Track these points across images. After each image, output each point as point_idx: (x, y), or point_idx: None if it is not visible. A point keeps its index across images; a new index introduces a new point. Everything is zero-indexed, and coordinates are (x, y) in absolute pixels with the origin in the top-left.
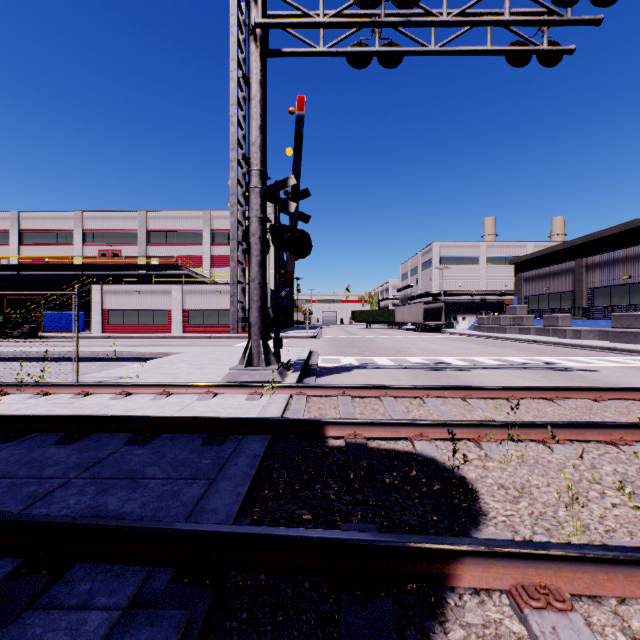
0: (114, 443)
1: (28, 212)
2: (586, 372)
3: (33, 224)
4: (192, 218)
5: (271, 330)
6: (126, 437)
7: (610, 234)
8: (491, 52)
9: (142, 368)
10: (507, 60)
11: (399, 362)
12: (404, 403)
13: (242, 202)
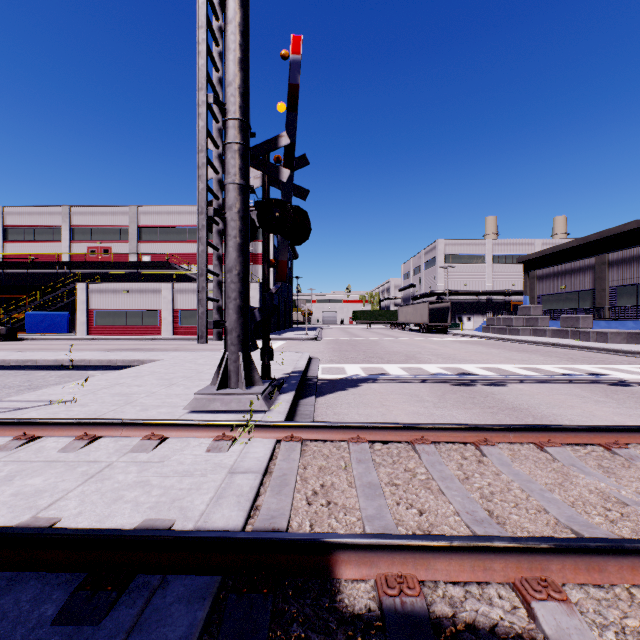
0: None
1: (13, 207)
2: None
3: (18, 220)
4: (185, 213)
5: (257, 337)
6: None
7: (629, 229)
8: None
9: (94, 385)
10: None
11: (415, 372)
12: (452, 456)
13: (217, 167)
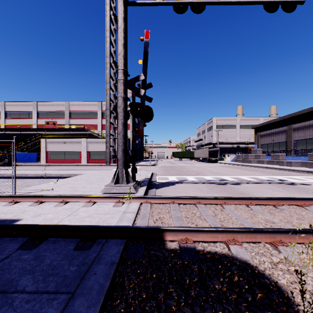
0: (11, 247)
1: (9, 102)
2: (305, 185)
3: (12, 108)
4: (92, 105)
5: (130, 162)
6: (23, 240)
7: (304, 113)
8: (256, 2)
9: (58, 184)
10: (264, 8)
11: (200, 179)
12: (211, 208)
13: (113, 89)
